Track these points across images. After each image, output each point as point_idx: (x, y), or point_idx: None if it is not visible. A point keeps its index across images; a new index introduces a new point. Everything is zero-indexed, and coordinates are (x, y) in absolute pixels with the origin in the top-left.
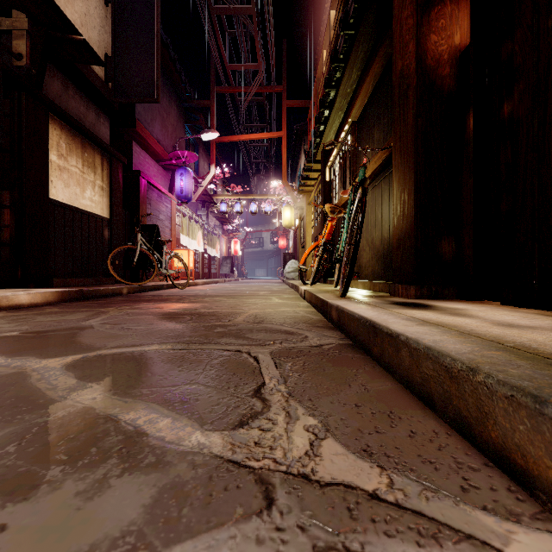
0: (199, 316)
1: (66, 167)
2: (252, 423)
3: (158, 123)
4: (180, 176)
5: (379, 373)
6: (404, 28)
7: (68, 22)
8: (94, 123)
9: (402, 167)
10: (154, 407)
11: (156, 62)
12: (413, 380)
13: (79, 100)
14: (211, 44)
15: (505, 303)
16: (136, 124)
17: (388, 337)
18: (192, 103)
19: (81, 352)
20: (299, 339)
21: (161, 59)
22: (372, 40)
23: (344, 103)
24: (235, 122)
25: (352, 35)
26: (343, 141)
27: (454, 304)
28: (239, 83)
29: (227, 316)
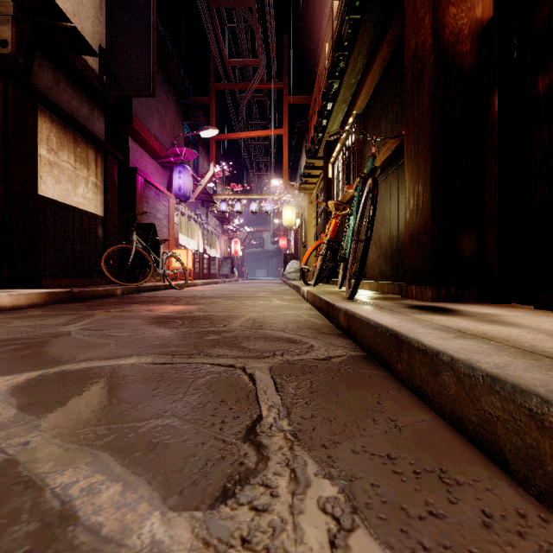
0: (192, 320)
1: (57, 162)
2: (240, 493)
3: (155, 120)
4: (178, 174)
5: (409, 400)
6: (419, 1)
7: (57, 8)
8: (88, 118)
9: (416, 156)
10: (104, 460)
11: (152, 54)
12: (463, 417)
13: (72, 93)
14: (211, 39)
15: (540, 307)
16: (133, 120)
17: (420, 354)
18: (191, 100)
19: (41, 367)
20: (304, 349)
21: (159, 54)
22: (379, 24)
23: (348, 95)
24: (235, 119)
25: (357, 21)
26: (347, 135)
27: (480, 308)
28: (239, 79)
29: (222, 321)
